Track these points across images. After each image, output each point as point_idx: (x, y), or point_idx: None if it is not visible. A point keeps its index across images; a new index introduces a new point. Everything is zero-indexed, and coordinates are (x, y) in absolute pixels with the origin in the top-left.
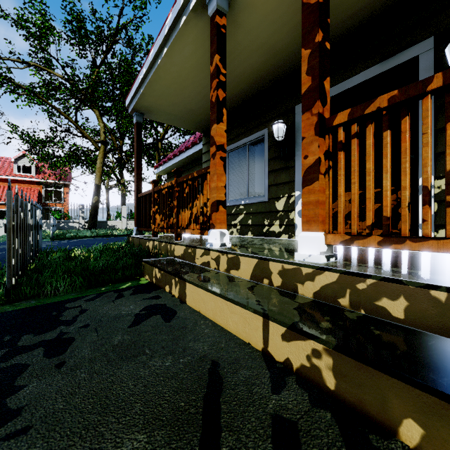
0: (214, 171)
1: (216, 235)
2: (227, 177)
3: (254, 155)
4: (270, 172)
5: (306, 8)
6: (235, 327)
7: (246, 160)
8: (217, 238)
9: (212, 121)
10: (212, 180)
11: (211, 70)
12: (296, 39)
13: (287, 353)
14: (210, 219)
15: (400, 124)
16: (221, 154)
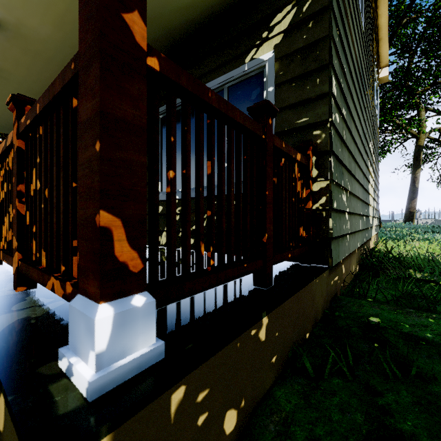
0: None
1: None
2: None
3: None
4: None
5: None
6: None
7: None
8: None
9: None
10: None
11: None
12: None
13: None
14: None
15: None
16: None
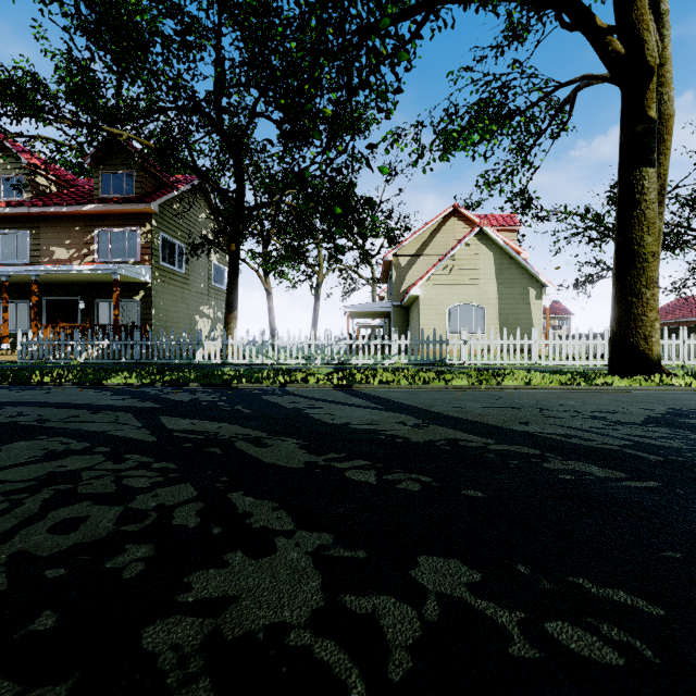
0: (5, 327)
1: (6, 346)
2: (1, 317)
3: (22, 310)
4: (31, 320)
5: (33, 303)
6: (16, 359)
7: (16, 311)
8: (6, 346)
9: (4, 312)
10: (4, 329)
11: (3, 296)
12: (40, 281)
13: (26, 358)
14: (3, 341)
15: (76, 315)
16: (8, 322)
